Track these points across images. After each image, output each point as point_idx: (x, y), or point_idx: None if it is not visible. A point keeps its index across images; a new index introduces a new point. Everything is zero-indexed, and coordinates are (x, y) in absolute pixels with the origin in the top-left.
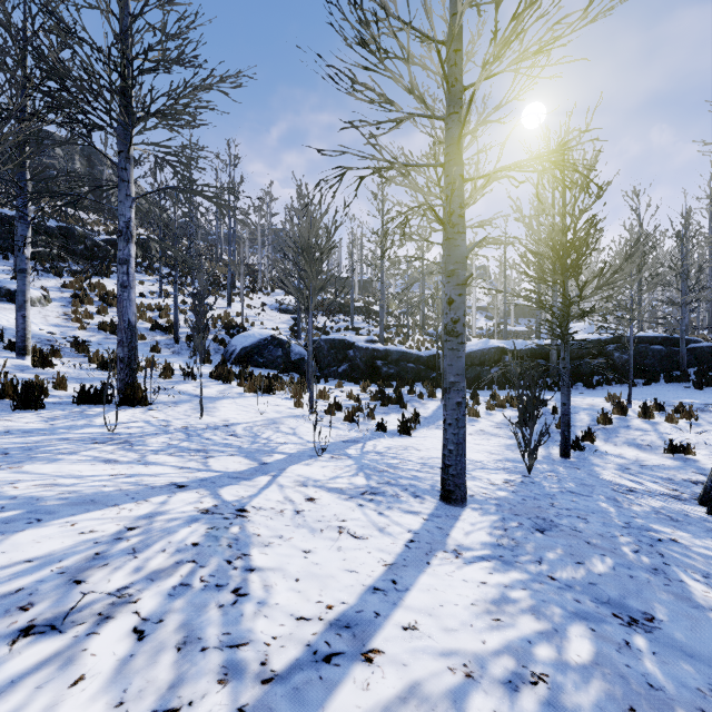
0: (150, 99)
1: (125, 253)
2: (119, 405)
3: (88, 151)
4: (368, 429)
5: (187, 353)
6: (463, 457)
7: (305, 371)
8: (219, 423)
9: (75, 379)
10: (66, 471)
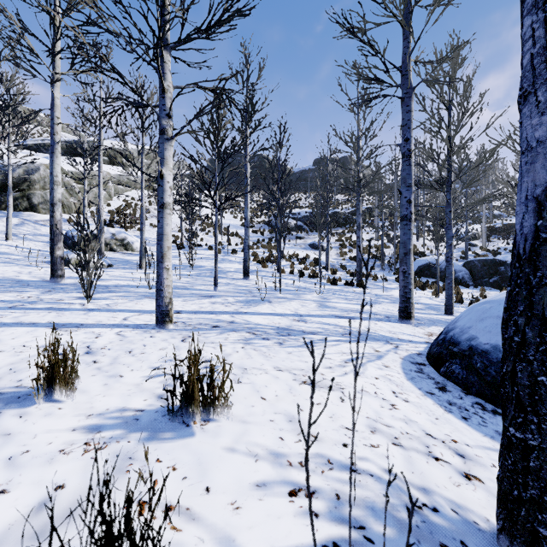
0: (366, 183)
1: (358, 234)
2: (356, 287)
3: (342, 160)
4: (463, 306)
5: (387, 270)
6: (450, 300)
7: (459, 280)
8: (388, 295)
9: (343, 279)
10: (346, 294)
